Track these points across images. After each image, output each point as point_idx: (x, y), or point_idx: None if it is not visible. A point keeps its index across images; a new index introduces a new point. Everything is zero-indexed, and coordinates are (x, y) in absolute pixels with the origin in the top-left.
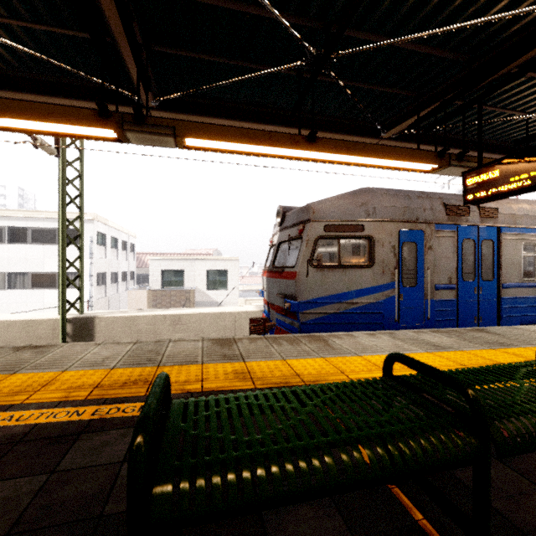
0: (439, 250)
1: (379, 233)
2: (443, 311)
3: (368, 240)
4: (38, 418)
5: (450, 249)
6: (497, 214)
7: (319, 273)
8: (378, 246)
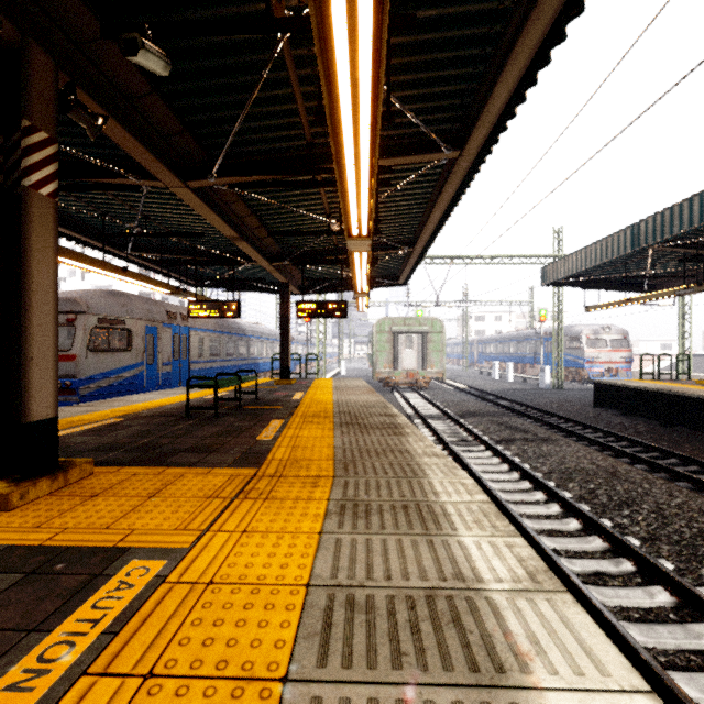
0: (164, 340)
1: (136, 327)
2: (166, 379)
3: (128, 332)
4: (75, 431)
5: (169, 340)
6: (188, 319)
7: (95, 356)
8: (135, 337)
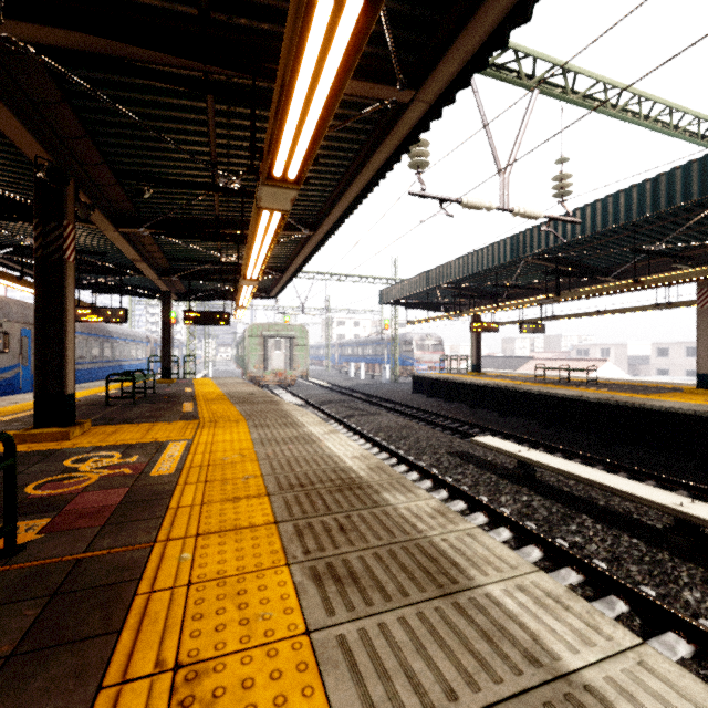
0: None
1: (13, 330)
2: None
3: (5, 334)
4: (17, 416)
5: None
6: None
7: None
8: (12, 339)
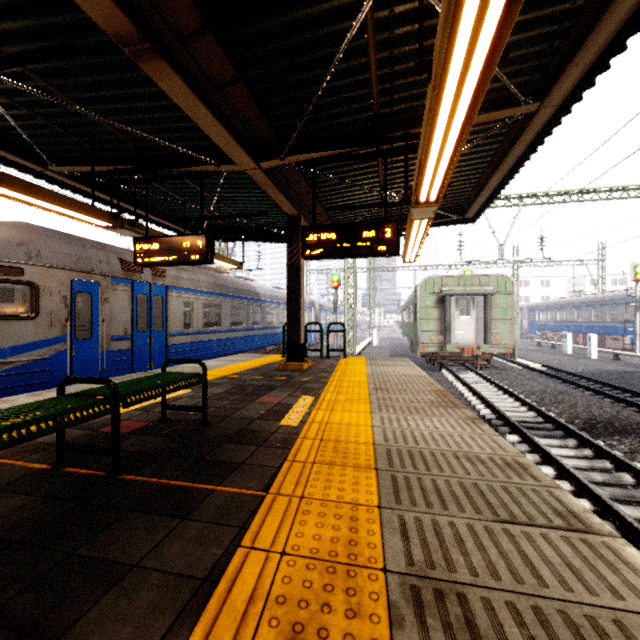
0: (115, 303)
1: (47, 280)
2: (119, 360)
3: (31, 287)
4: None
5: (127, 303)
6: (165, 275)
7: None
8: (45, 295)
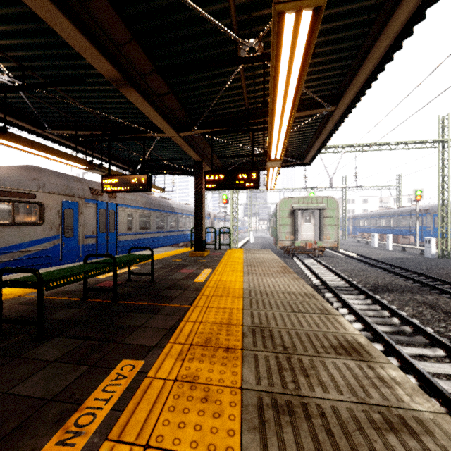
0: (87, 215)
1: (48, 201)
2: (89, 251)
3: (40, 206)
4: None
5: (93, 214)
6: (116, 197)
7: None
8: (48, 210)
